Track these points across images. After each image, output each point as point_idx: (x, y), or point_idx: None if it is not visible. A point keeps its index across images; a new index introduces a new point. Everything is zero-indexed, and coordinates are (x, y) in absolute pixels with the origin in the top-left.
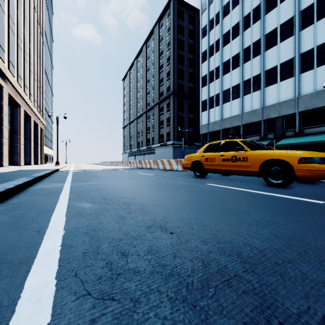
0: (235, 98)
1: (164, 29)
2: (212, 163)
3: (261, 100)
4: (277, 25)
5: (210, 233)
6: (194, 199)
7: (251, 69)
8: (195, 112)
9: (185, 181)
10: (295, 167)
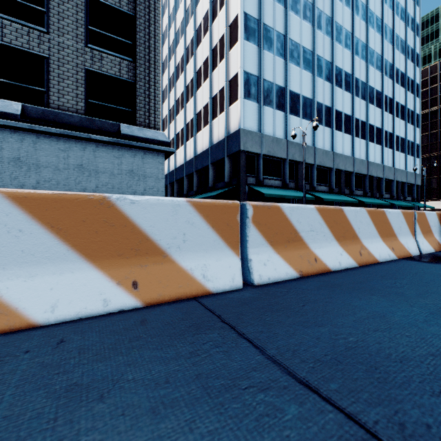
0: (307, 119)
1: None
2: None
3: (331, 143)
4: (342, 67)
5: None
6: None
7: (323, 92)
8: None
9: None
10: None
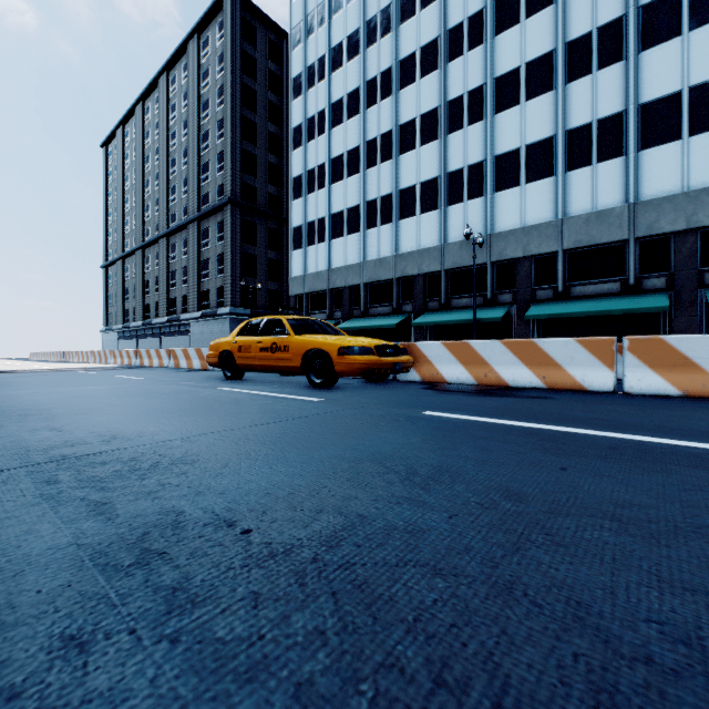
0: (353, 232)
1: (211, 52)
2: (247, 355)
3: (393, 242)
4: (417, 114)
5: (112, 428)
6: (154, 405)
7: (378, 182)
8: (281, 249)
9: (190, 386)
10: (335, 360)
